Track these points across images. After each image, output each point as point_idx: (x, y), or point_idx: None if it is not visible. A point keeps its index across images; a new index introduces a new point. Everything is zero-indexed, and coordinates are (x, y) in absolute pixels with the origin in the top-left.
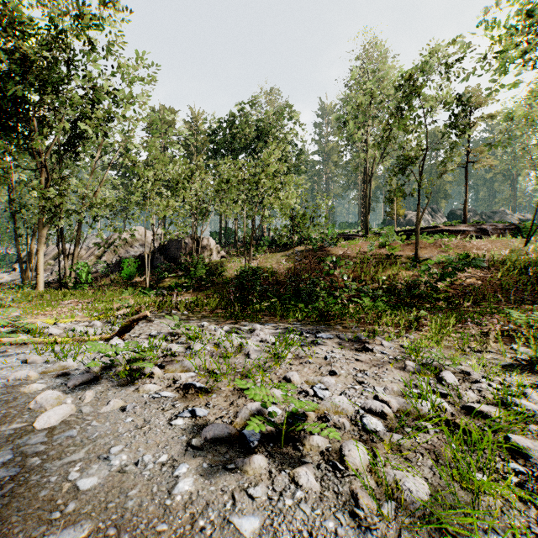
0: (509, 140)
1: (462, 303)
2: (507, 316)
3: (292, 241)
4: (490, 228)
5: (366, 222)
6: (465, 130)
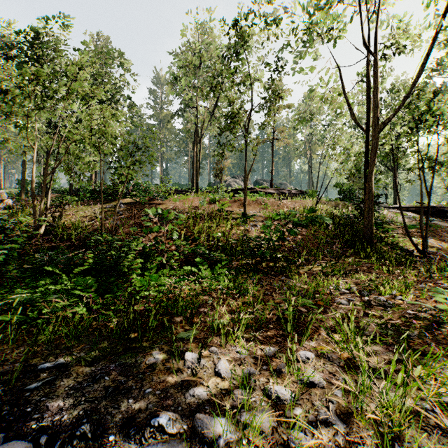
0: (294, 131)
1: (297, 260)
2: (353, 278)
3: (117, 192)
4: (288, 192)
5: (197, 180)
6: (284, 98)
